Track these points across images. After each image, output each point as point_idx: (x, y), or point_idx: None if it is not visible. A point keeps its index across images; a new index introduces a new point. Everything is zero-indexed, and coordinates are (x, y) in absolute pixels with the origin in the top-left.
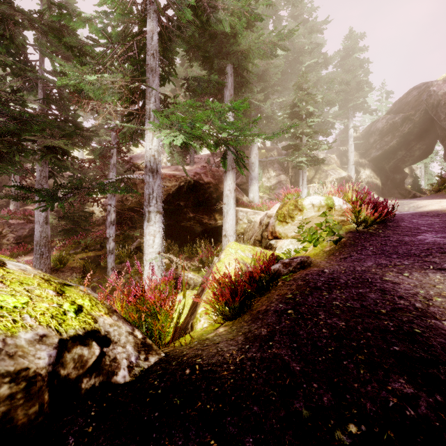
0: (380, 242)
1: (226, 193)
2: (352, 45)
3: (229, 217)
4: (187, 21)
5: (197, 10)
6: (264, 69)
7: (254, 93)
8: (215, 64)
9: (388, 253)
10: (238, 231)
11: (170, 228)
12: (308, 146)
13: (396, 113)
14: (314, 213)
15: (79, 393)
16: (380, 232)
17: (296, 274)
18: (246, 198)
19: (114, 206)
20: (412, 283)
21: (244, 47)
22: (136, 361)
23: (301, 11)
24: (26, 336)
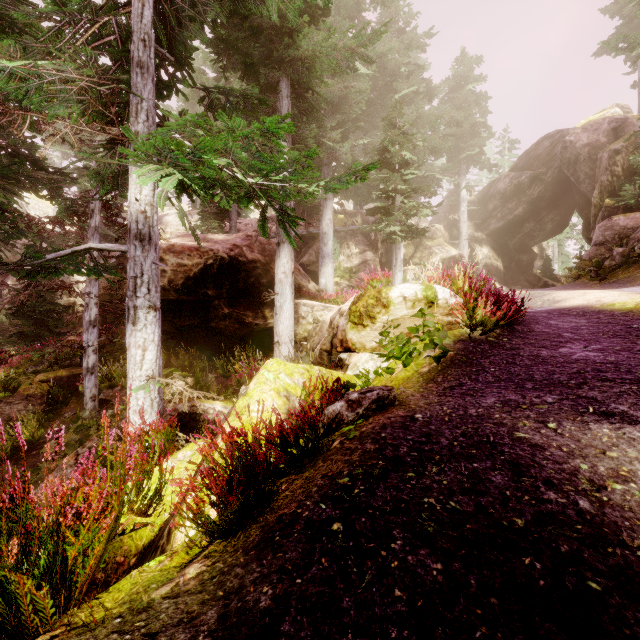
0: (506, 358)
1: (279, 277)
2: (465, 72)
3: (284, 315)
4: None
5: None
6: (341, 95)
7: (326, 128)
8: (262, 76)
9: (519, 379)
10: (300, 336)
11: (193, 330)
12: (403, 210)
13: (522, 171)
14: (407, 311)
15: None
16: (505, 341)
17: (367, 423)
18: (313, 285)
19: (95, 296)
20: (565, 445)
21: (306, 53)
22: None
23: (395, 17)
24: None
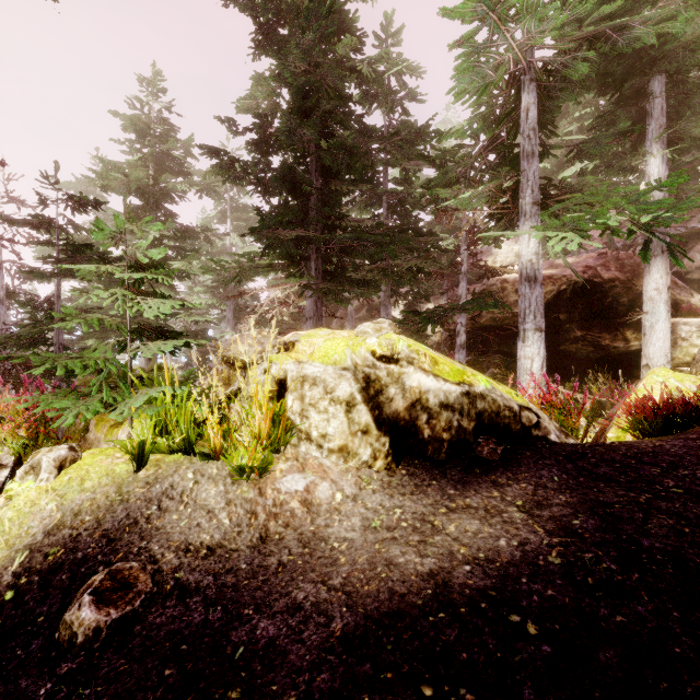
0: None
1: (648, 295)
2: None
3: (656, 335)
4: (579, 76)
5: (594, 44)
6: None
7: None
8: (626, 89)
9: None
10: (678, 360)
11: None
12: None
13: None
14: None
15: (531, 434)
16: None
17: None
18: (699, 298)
19: (465, 325)
20: None
21: (689, 37)
22: (559, 435)
23: None
24: (504, 395)
